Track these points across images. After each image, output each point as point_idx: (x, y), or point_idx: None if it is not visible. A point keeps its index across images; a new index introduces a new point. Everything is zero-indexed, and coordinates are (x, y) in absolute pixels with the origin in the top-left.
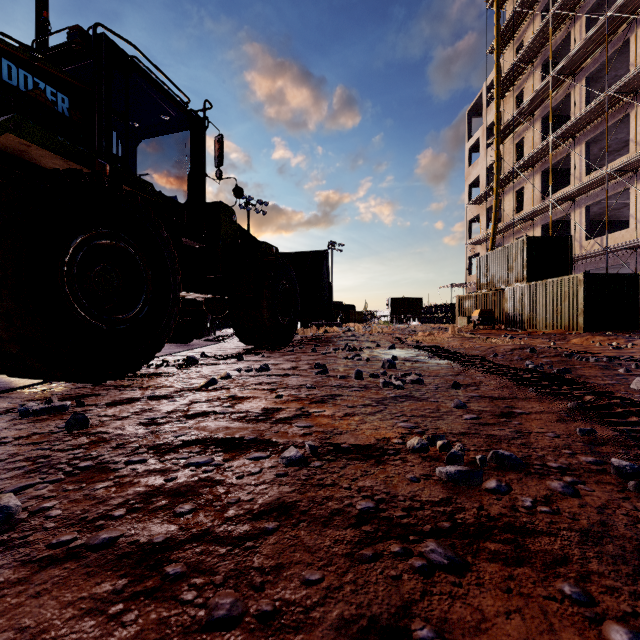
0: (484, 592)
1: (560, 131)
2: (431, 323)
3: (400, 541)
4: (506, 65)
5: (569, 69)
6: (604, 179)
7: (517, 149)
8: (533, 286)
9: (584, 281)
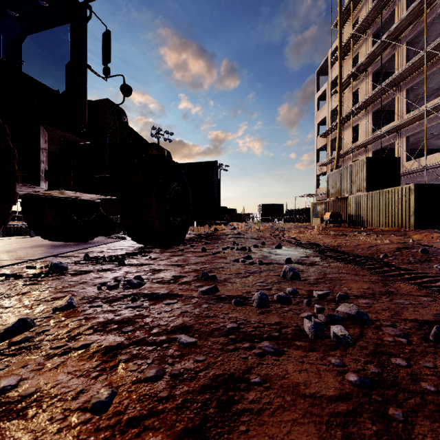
0: None
1: (388, 81)
2: (291, 222)
3: None
4: (345, 36)
5: (394, 35)
6: (422, 115)
7: (353, 97)
8: (372, 194)
9: (415, 190)
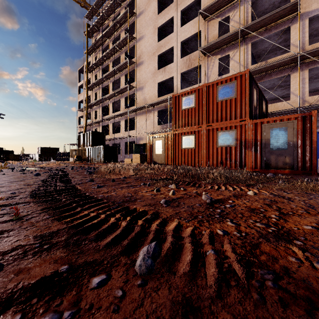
0: (21, 175)
1: (104, 97)
2: (60, 161)
3: (15, 175)
4: (92, 61)
5: (108, 77)
6: (115, 116)
7: (95, 95)
8: (93, 148)
9: (103, 148)
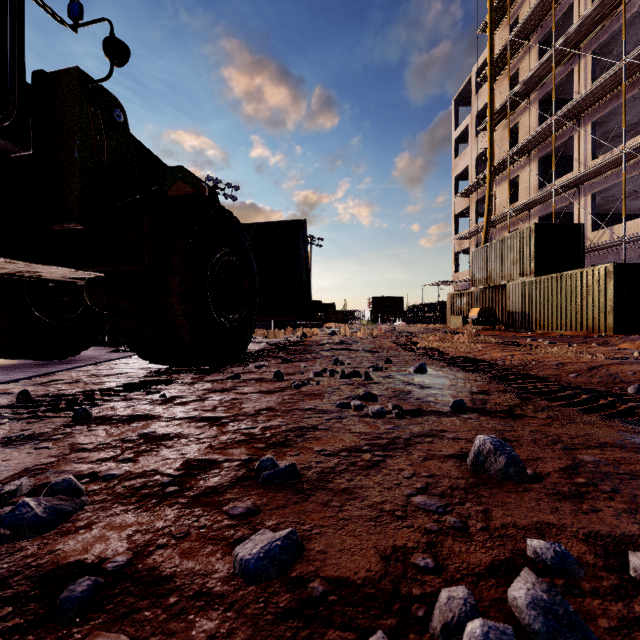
0: None
1: (565, 109)
2: (417, 323)
3: None
4: (498, 46)
5: (574, 41)
6: (617, 161)
7: (510, 136)
8: (544, 280)
9: (615, 273)
